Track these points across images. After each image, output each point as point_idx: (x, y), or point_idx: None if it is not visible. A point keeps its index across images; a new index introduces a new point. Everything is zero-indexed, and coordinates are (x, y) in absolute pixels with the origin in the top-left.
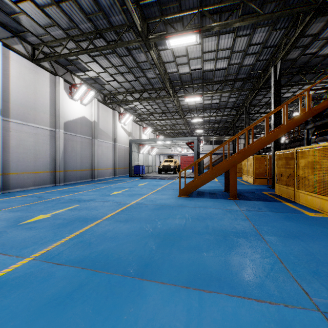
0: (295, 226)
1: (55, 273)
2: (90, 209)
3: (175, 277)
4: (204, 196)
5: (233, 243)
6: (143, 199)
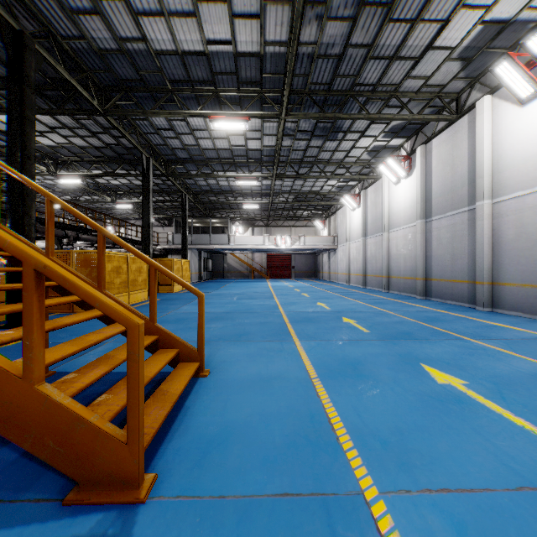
0: (96, 329)
1: (262, 311)
2: (328, 328)
3: (215, 312)
4: (112, 383)
5: (177, 319)
6: (293, 351)
